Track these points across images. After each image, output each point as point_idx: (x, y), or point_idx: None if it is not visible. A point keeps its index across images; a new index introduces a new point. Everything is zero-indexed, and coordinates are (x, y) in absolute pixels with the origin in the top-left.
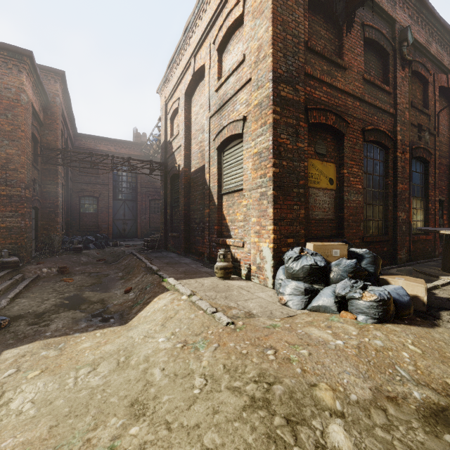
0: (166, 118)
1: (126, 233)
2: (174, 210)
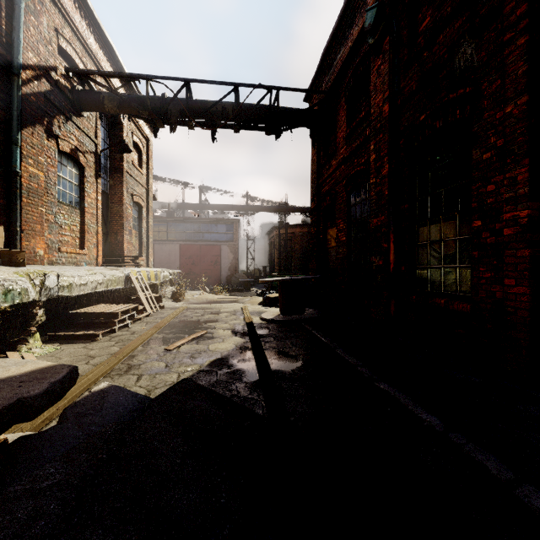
0: None
1: None
2: None
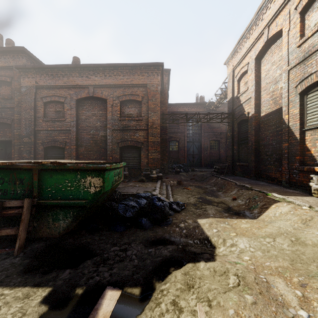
0: (233, 80)
1: (194, 163)
2: (241, 146)
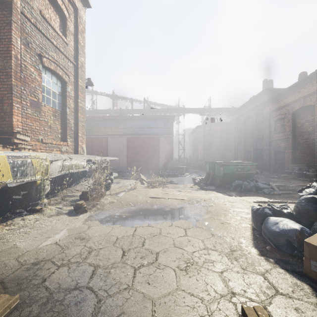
0: None
1: None
2: None
